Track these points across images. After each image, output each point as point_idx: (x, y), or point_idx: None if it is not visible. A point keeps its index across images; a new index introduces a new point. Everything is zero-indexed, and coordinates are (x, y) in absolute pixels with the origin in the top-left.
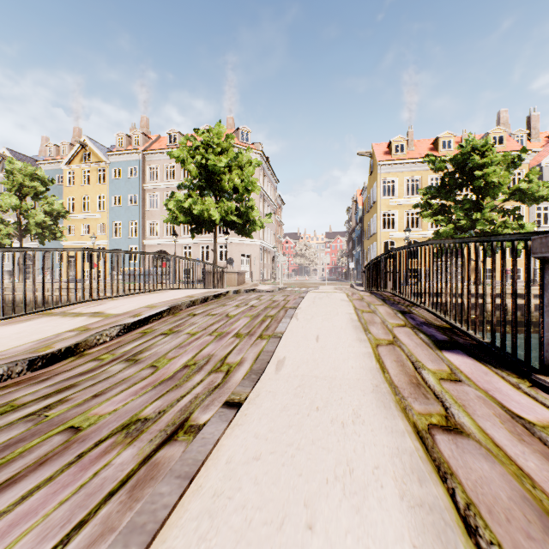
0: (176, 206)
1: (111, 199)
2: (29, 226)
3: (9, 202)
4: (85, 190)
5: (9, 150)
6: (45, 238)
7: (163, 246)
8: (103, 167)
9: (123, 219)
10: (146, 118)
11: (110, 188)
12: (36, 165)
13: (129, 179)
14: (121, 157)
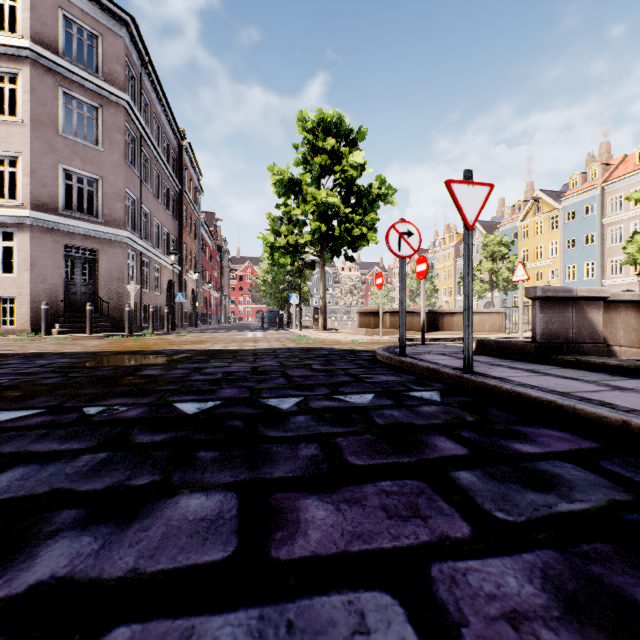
0: (634, 249)
1: (563, 244)
2: (498, 282)
3: (486, 267)
4: (537, 240)
5: (477, 222)
6: (507, 289)
7: (628, 285)
8: (555, 214)
9: (576, 261)
10: (605, 143)
11: (562, 233)
12: (495, 227)
13: (583, 219)
14: (574, 199)
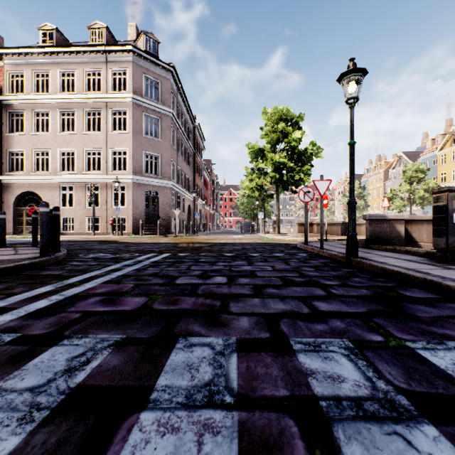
0: None
1: None
2: (414, 200)
3: (404, 188)
4: (453, 165)
5: (402, 152)
6: (423, 205)
7: None
8: None
9: None
10: None
11: None
12: (418, 155)
13: None
14: None
